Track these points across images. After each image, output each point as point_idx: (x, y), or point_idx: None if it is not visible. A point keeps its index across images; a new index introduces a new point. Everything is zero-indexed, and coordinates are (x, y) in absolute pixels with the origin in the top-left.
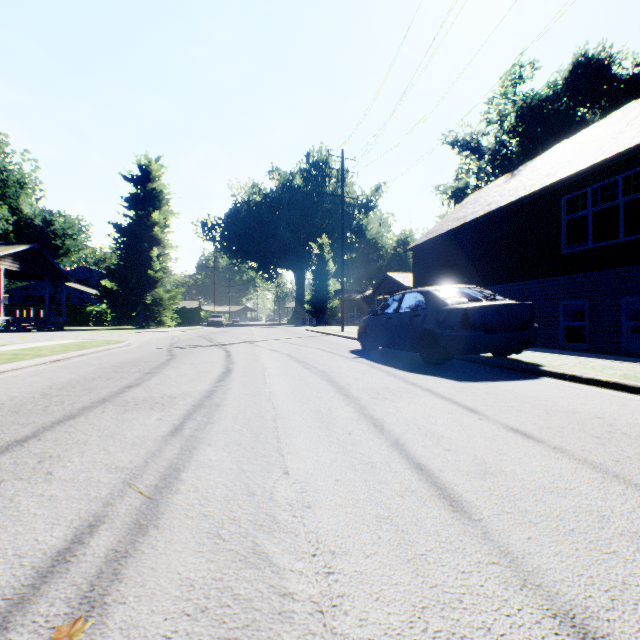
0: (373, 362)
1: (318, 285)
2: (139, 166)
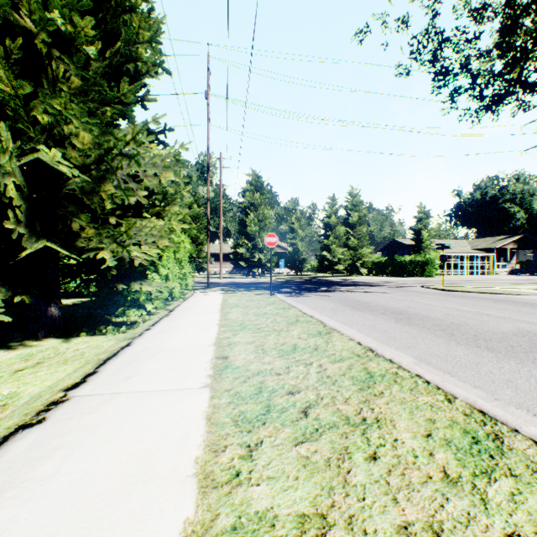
0: None
1: None
2: None
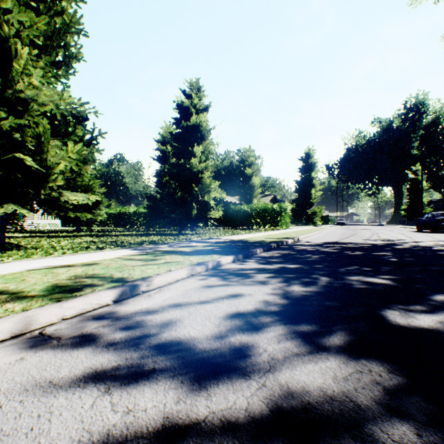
0: (413, 232)
1: (411, 198)
2: (305, 153)
